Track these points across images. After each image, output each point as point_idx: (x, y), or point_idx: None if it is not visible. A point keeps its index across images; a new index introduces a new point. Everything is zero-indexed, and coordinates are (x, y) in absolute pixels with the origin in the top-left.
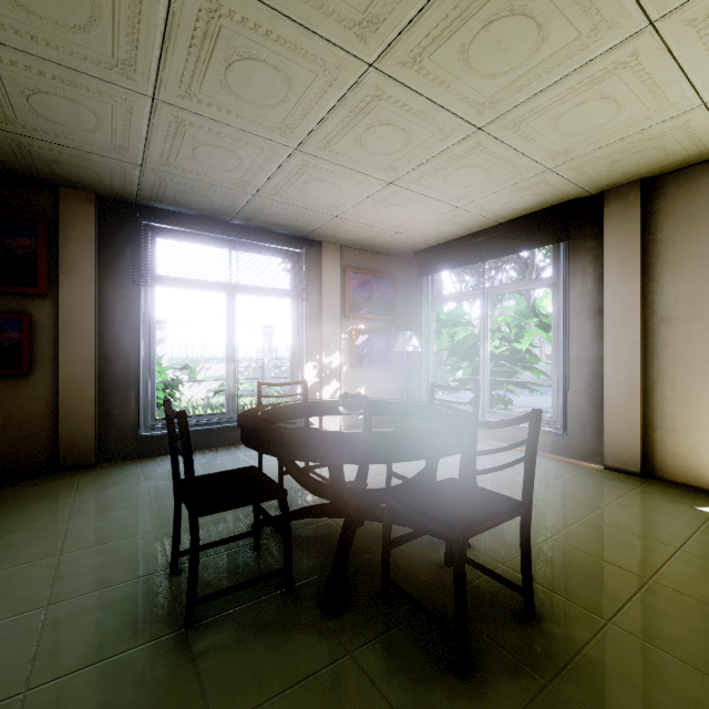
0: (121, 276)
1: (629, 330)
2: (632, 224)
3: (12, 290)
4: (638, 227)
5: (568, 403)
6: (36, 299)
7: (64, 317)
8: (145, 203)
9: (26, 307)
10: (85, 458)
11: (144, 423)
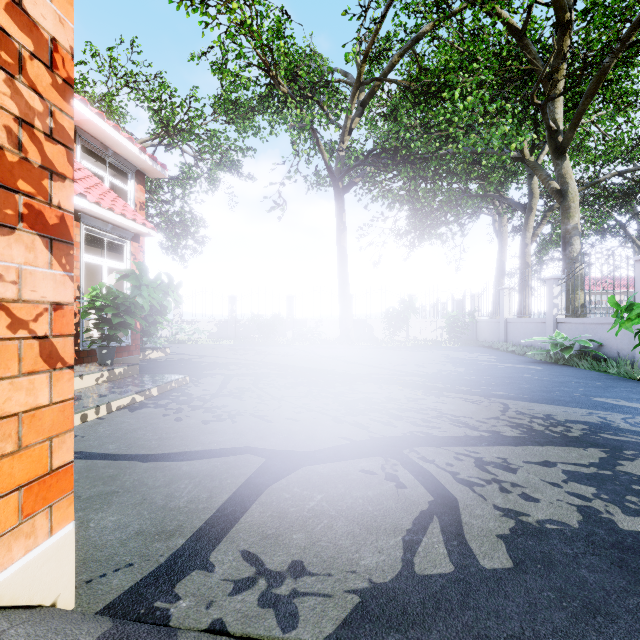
0: None
1: None
2: None
3: None
4: None
5: None
6: None
7: None
8: None
9: None
10: None
11: None
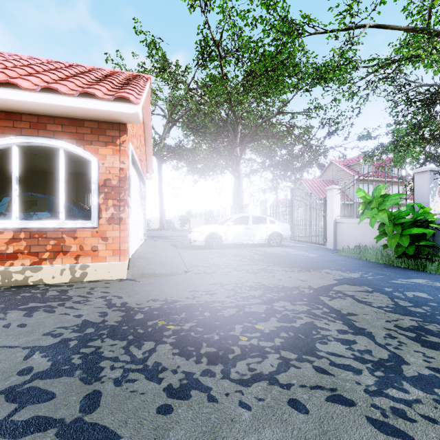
0: None
1: None
2: None
3: None
4: None
5: None
6: None
7: None
8: None
9: None
10: None
11: None
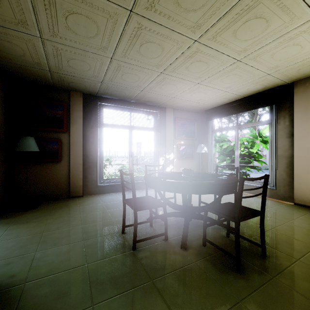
0: (91, 124)
1: (306, 143)
2: (307, 96)
3: (55, 130)
4: None
5: (277, 175)
6: (62, 133)
7: (72, 140)
8: (100, 95)
9: (59, 136)
10: (79, 193)
11: (99, 181)
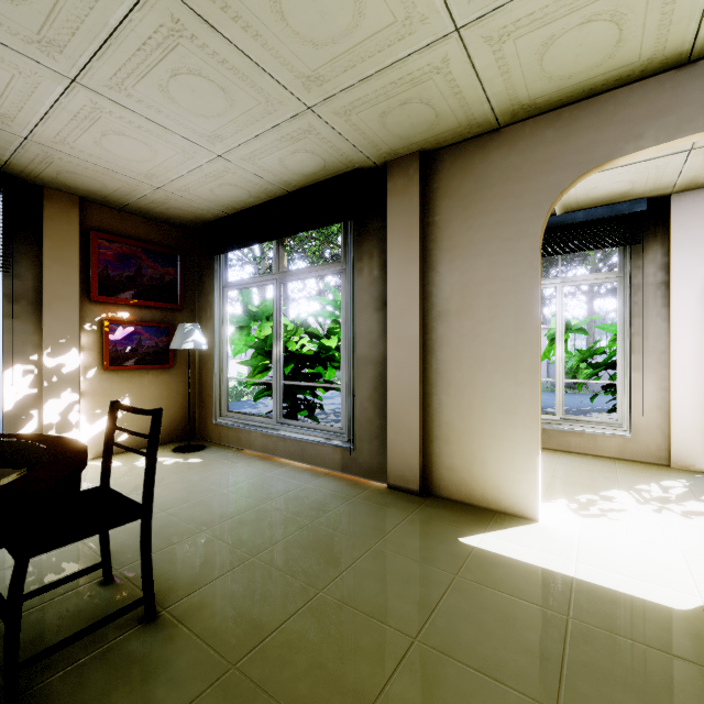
0: None
1: (410, 326)
2: (412, 202)
3: None
4: (418, 206)
5: (357, 411)
6: None
7: None
8: None
9: None
10: None
11: None
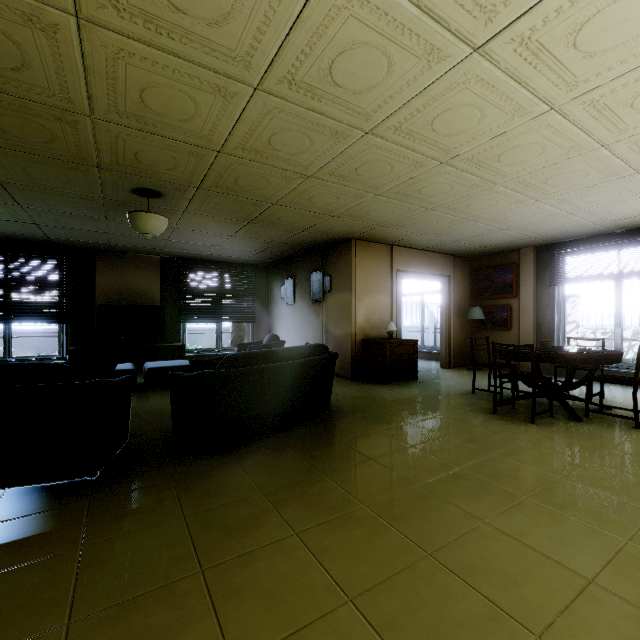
0: (546, 282)
1: None
2: None
3: (504, 296)
4: None
5: None
6: (513, 299)
7: (522, 305)
8: (557, 242)
9: (509, 302)
10: (529, 369)
11: None
